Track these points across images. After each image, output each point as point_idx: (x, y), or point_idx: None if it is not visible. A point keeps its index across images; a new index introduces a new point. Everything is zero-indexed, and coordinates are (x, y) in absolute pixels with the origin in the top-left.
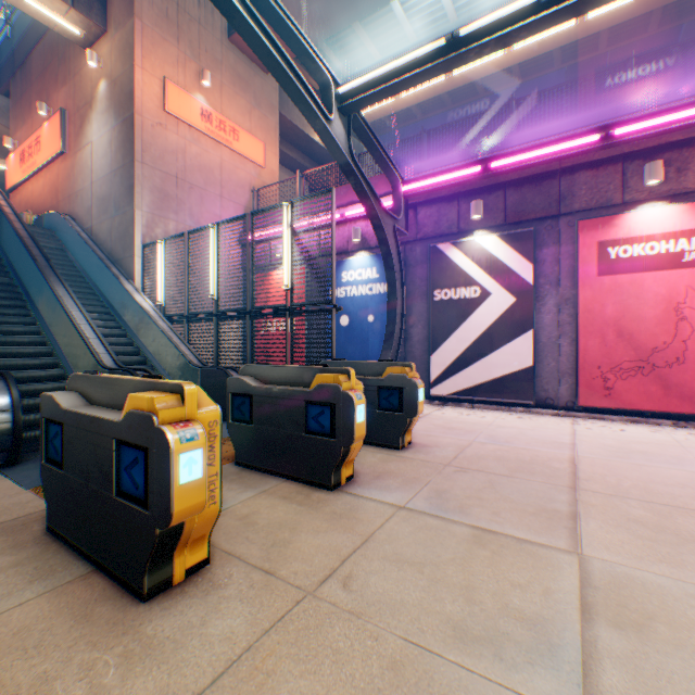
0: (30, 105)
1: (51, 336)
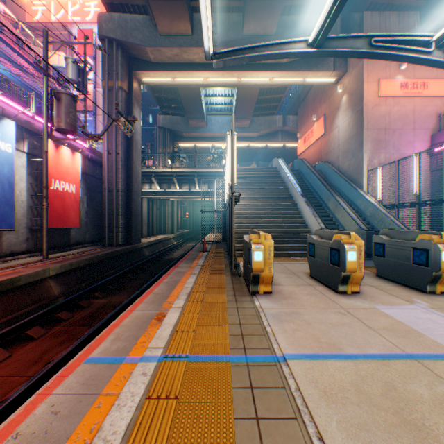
0: (306, 117)
1: (333, 217)
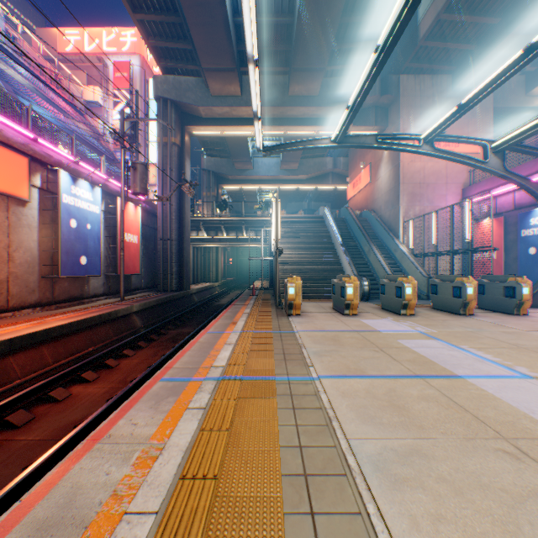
0: (355, 162)
1: (370, 264)
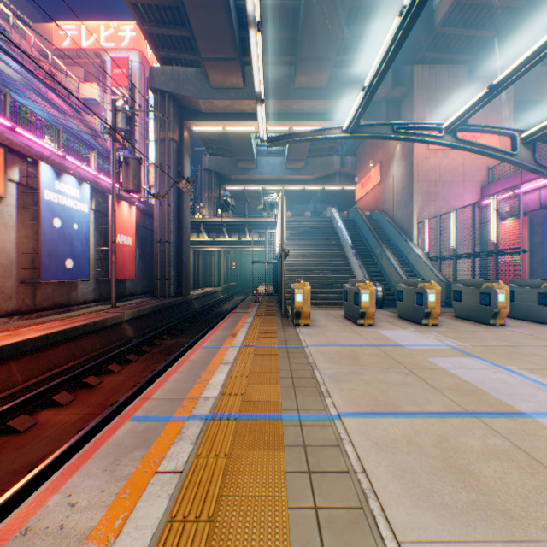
0: (364, 161)
1: (382, 268)
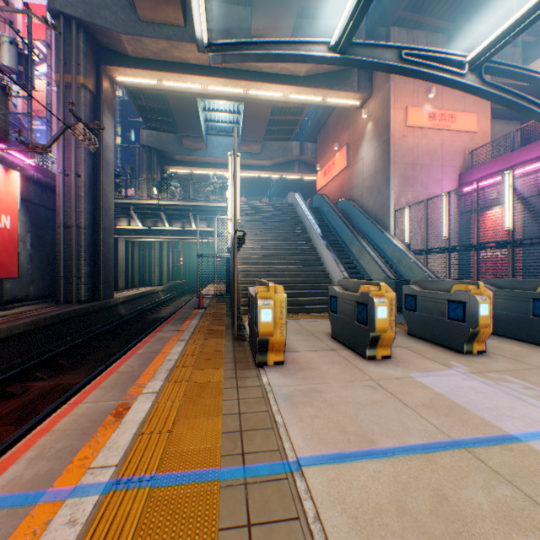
0: (327, 145)
1: (358, 264)
